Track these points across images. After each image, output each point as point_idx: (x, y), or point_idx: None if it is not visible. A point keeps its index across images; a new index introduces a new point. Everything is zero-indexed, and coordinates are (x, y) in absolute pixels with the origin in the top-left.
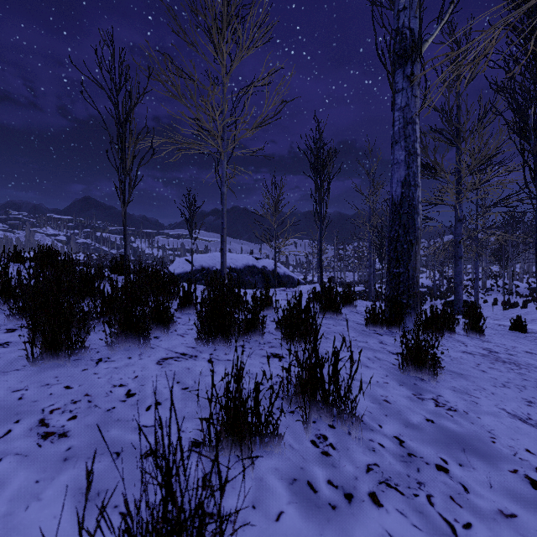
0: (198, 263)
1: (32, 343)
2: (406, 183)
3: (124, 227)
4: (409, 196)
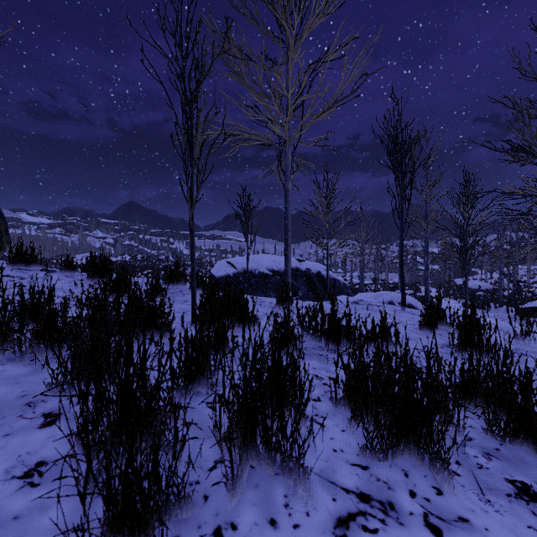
0: (240, 265)
1: (82, 531)
2: None
3: (191, 233)
4: None
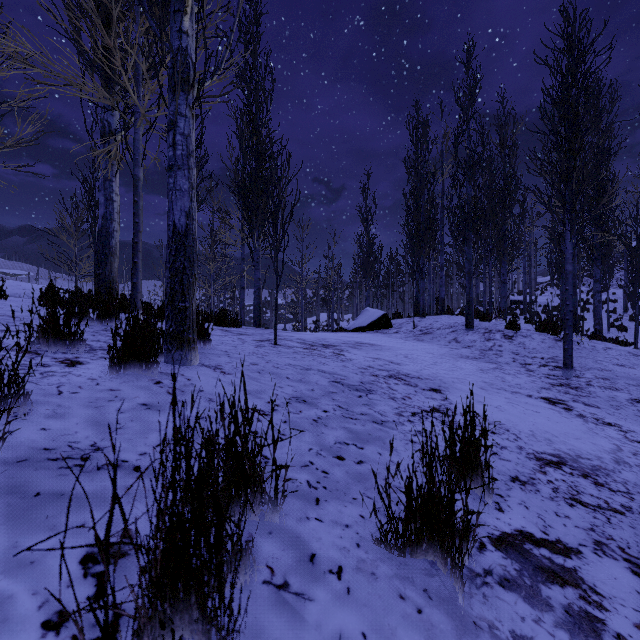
0: None
1: None
2: (105, 217)
3: None
4: (107, 226)
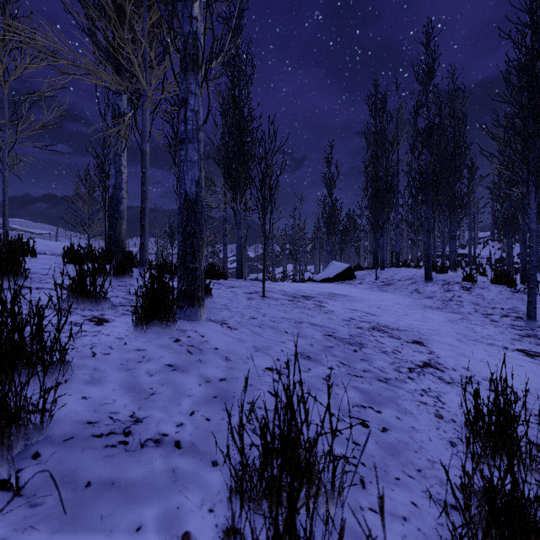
0: None
1: None
2: (115, 187)
3: None
4: (117, 194)
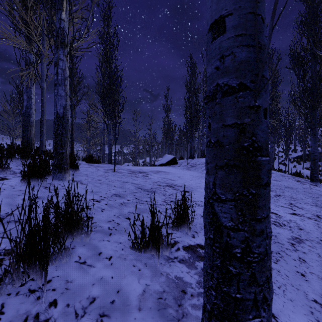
0: None
1: None
2: (27, 107)
3: None
4: (28, 111)
